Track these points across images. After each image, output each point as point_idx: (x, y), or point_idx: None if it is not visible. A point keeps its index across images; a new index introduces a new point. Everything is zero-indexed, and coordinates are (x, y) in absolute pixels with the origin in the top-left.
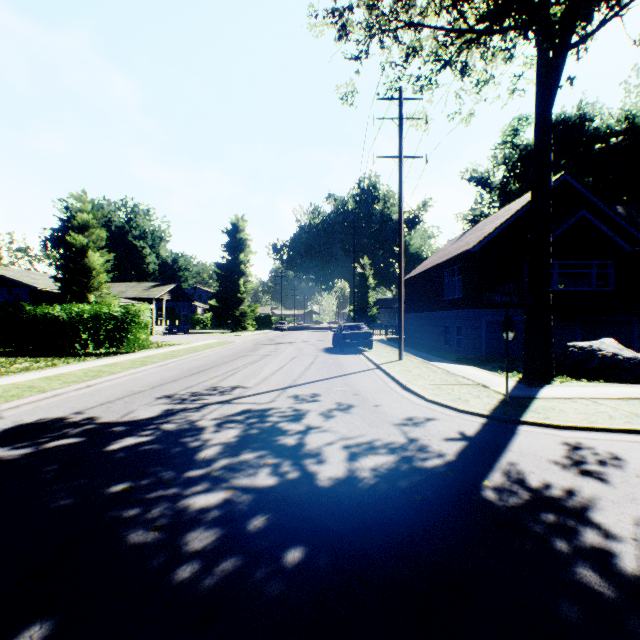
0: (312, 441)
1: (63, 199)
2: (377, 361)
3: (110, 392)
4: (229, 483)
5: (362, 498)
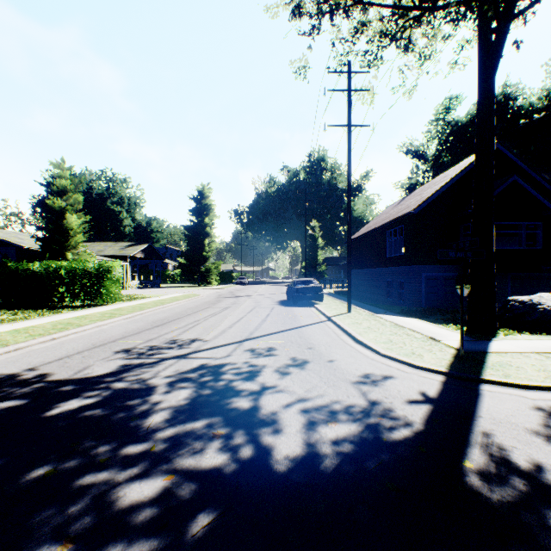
0: (267, 404)
1: (50, 169)
2: (328, 313)
3: (72, 345)
4: (170, 464)
5: (326, 488)
